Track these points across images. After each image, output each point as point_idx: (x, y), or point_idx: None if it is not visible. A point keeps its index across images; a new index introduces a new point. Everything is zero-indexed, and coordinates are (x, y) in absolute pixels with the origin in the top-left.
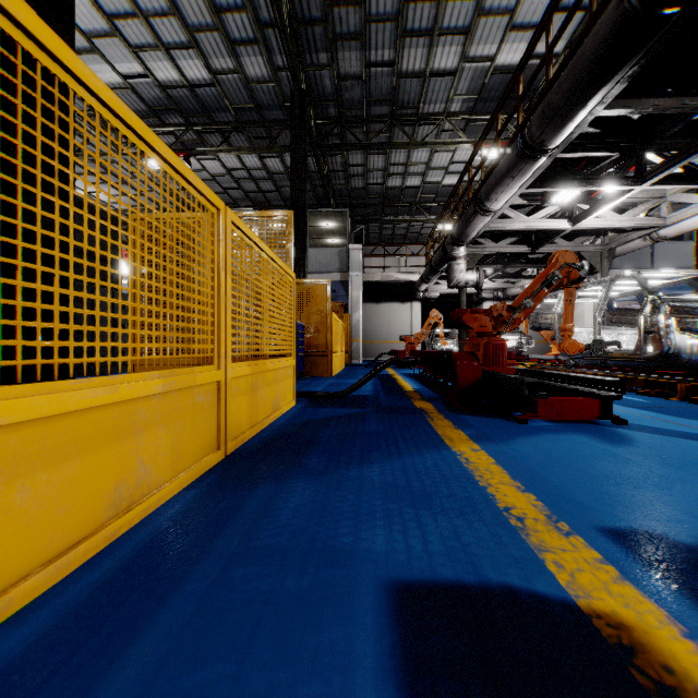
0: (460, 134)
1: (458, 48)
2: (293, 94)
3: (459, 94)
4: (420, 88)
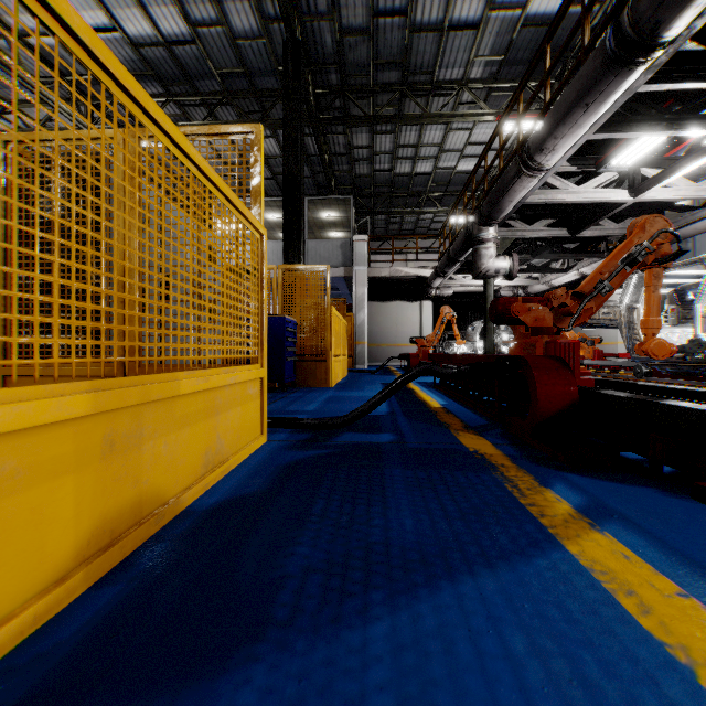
0: (481, 105)
1: None
2: (286, 44)
3: (482, 55)
4: (436, 48)
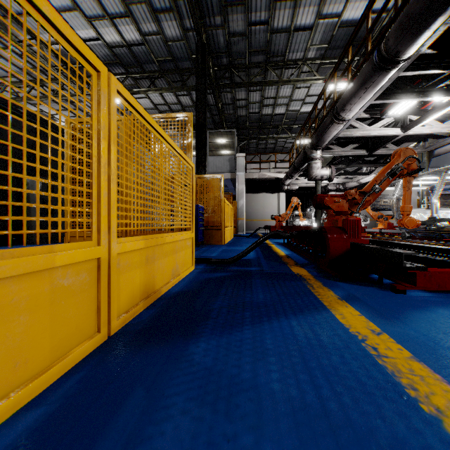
0: (315, 74)
1: (315, 9)
2: (197, 45)
3: (314, 44)
4: (286, 41)
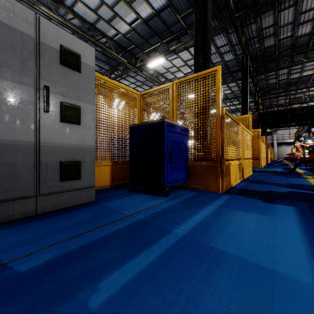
0: None
1: None
2: None
3: None
4: None
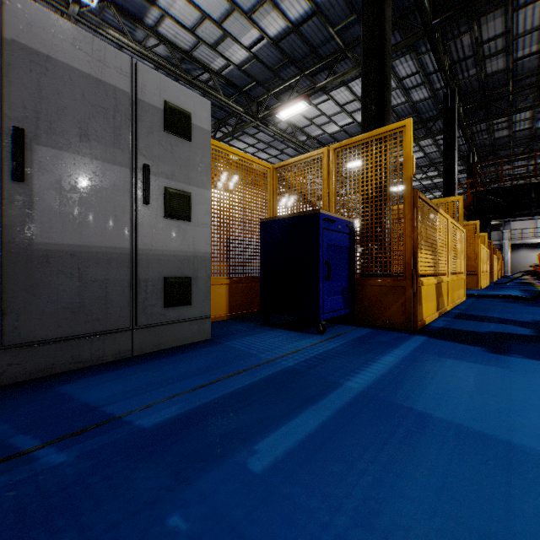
0: None
1: None
2: None
3: None
4: None
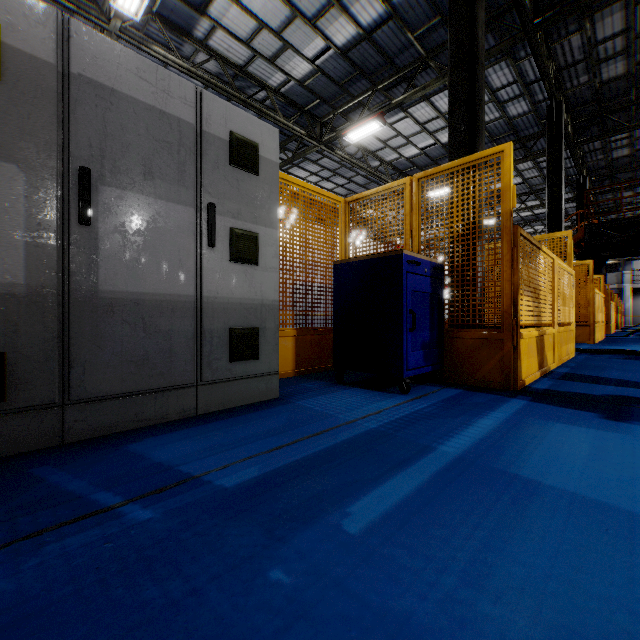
0: None
1: None
2: None
3: None
4: None
